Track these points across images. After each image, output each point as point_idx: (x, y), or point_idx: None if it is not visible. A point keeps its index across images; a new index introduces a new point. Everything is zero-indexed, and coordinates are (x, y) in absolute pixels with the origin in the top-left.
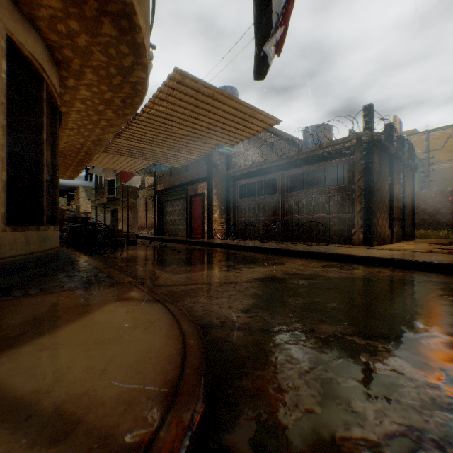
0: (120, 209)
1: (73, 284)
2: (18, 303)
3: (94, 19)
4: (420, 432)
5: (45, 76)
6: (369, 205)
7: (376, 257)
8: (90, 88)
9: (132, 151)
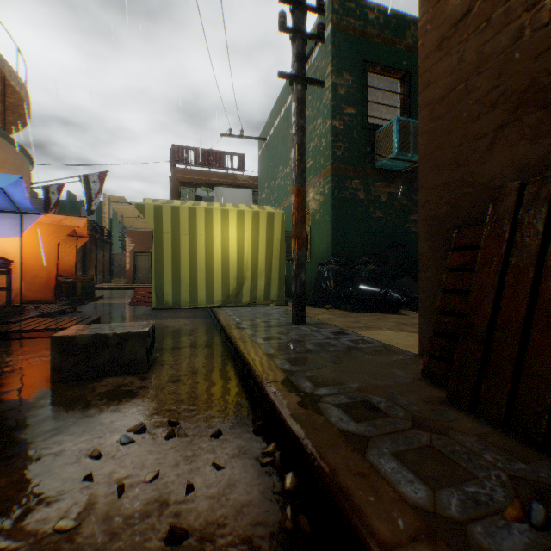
0: None
1: None
2: None
3: None
4: None
5: None
6: (86, 265)
7: None
8: None
9: None
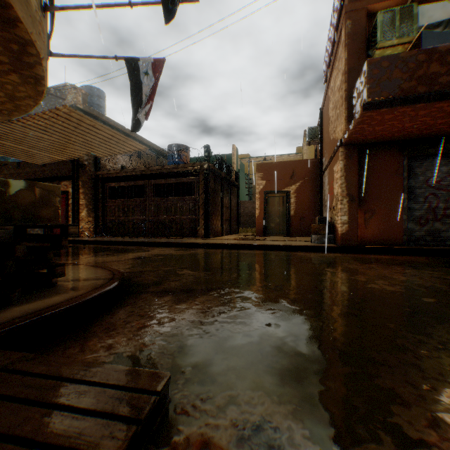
0: None
1: None
2: None
3: (5, 71)
4: (184, 279)
5: None
6: (208, 211)
7: (206, 243)
8: None
9: None
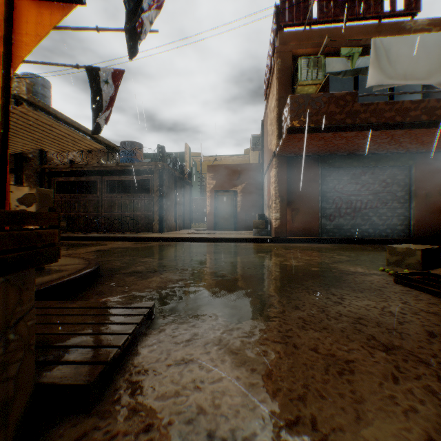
0: None
1: None
2: None
3: None
4: (147, 264)
5: None
6: (162, 207)
7: (161, 237)
8: None
9: None
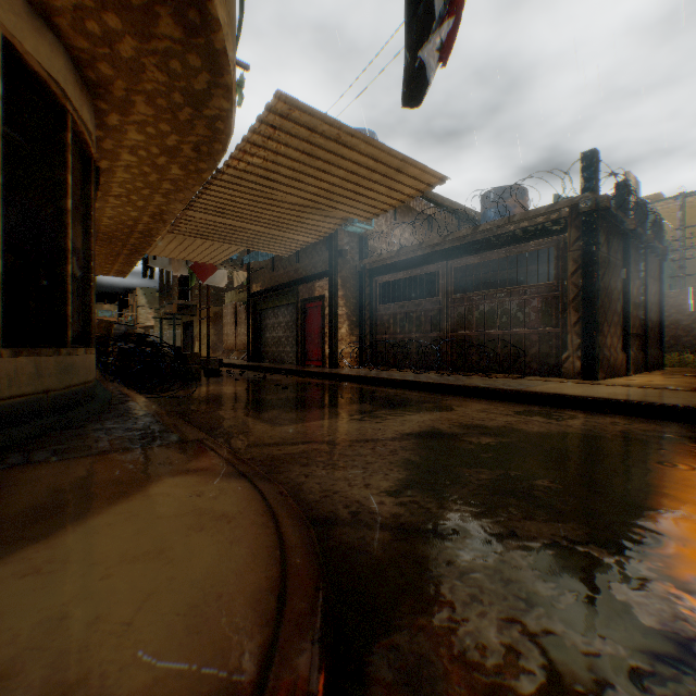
0: (197, 321)
1: (108, 442)
2: (11, 477)
3: (144, 10)
4: None
5: (70, 107)
6: (591, 314)
7: (607, 399)
8: (143, 129)
9: (213, 230)
